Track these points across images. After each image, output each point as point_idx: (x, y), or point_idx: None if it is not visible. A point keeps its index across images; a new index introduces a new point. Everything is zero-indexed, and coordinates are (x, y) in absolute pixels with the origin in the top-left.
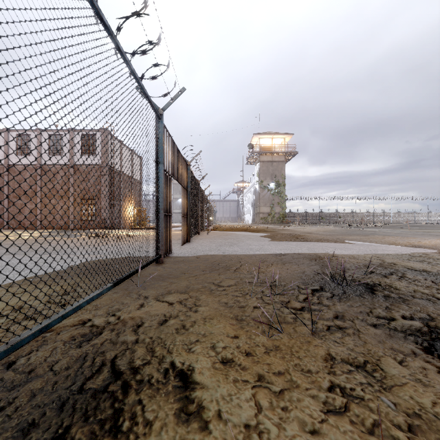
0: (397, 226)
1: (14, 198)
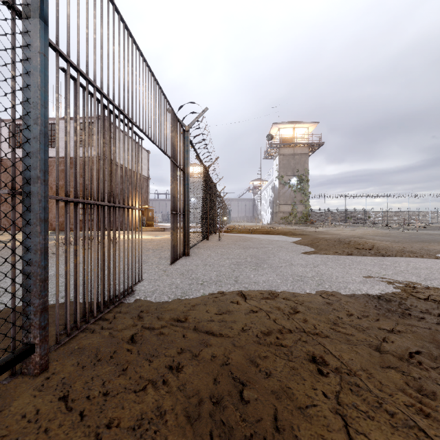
0: None
1: (6, 195)
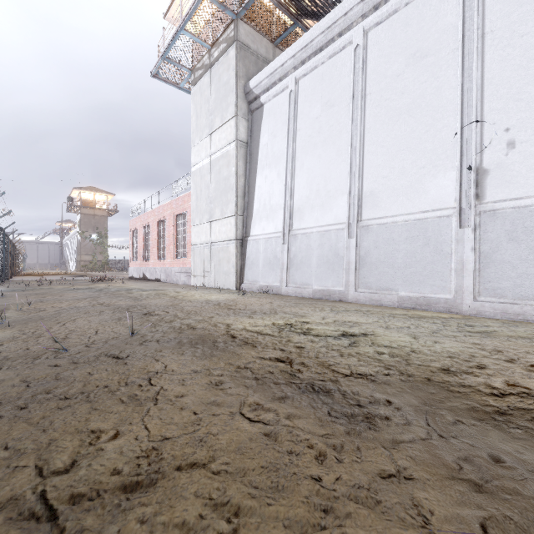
0: None
1: None
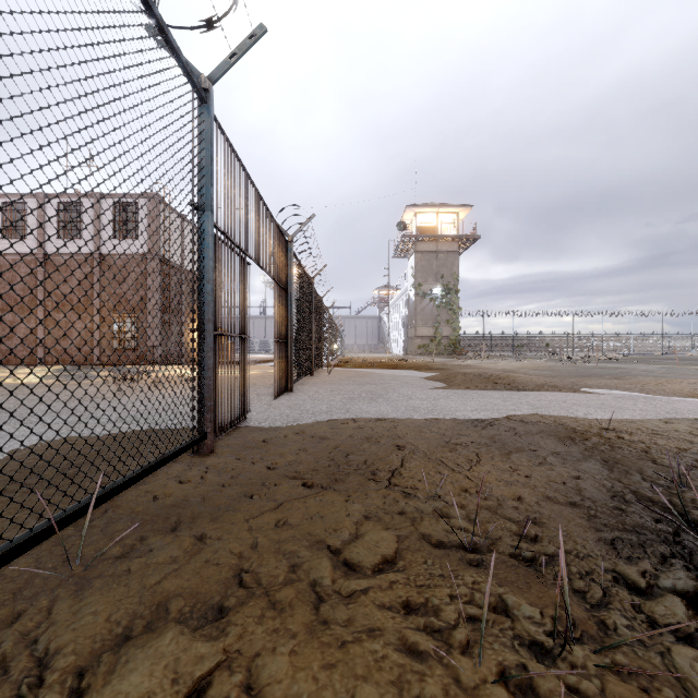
0: (646, 359)
1: None
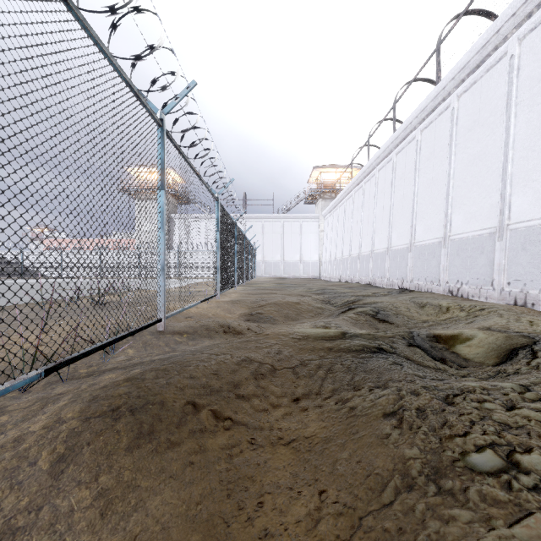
0: None
1: None
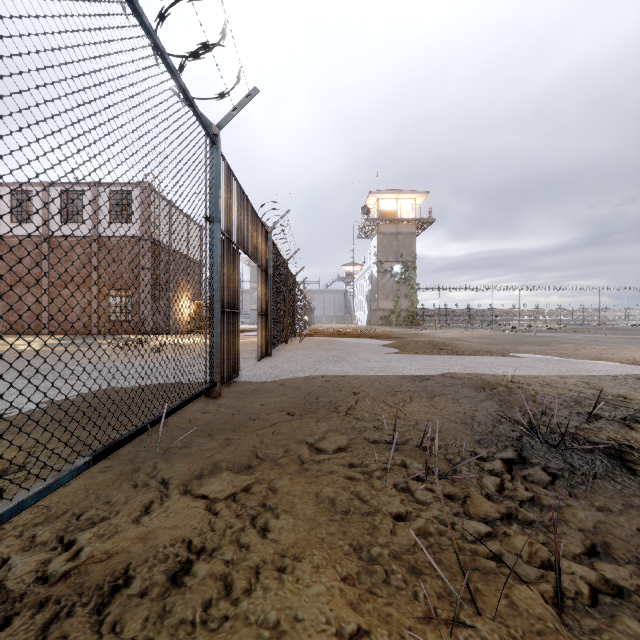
0: (582, 329)
1: (7, 287)
